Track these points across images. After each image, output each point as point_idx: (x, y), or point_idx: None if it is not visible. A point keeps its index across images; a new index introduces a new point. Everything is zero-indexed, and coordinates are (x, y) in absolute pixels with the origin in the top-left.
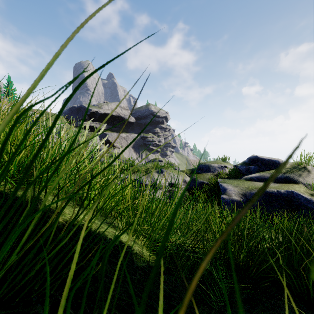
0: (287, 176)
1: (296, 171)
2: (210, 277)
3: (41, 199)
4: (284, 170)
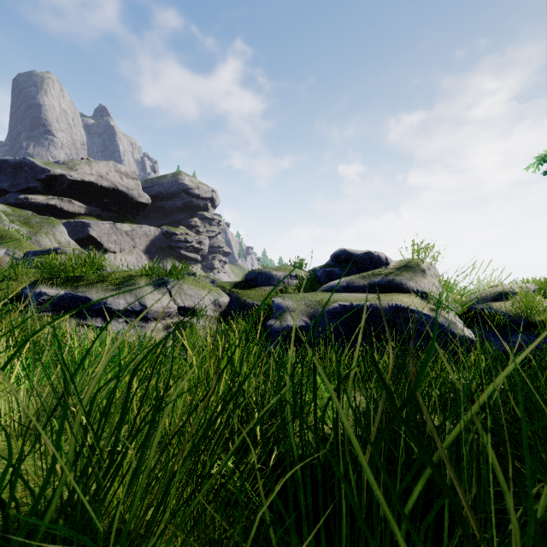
0: (391, 279)
1: (405, 272)
2: None
3: None
4: (387, 271)
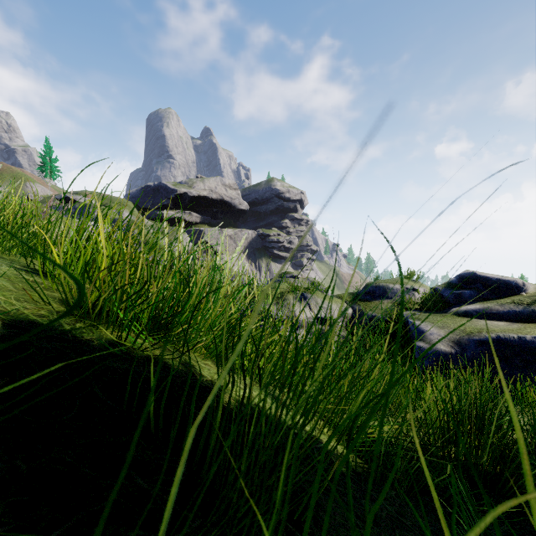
0: (535, 310)
1: None
2: (447, 493)
3: (193, 365)
4: (529, 300)
